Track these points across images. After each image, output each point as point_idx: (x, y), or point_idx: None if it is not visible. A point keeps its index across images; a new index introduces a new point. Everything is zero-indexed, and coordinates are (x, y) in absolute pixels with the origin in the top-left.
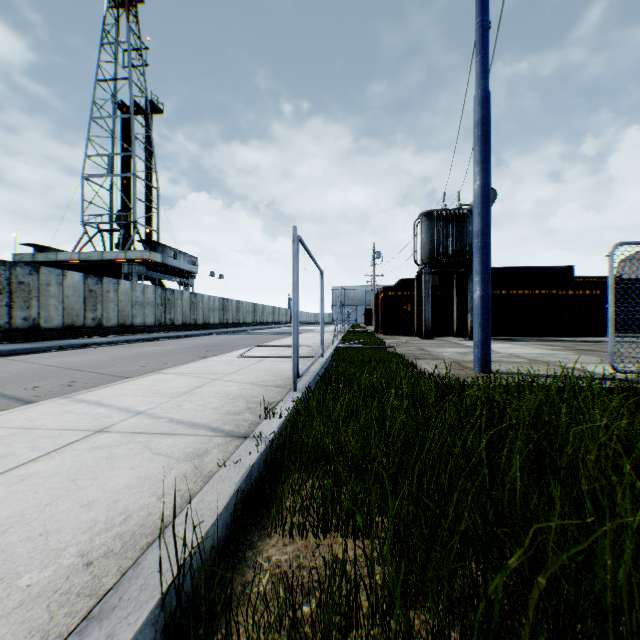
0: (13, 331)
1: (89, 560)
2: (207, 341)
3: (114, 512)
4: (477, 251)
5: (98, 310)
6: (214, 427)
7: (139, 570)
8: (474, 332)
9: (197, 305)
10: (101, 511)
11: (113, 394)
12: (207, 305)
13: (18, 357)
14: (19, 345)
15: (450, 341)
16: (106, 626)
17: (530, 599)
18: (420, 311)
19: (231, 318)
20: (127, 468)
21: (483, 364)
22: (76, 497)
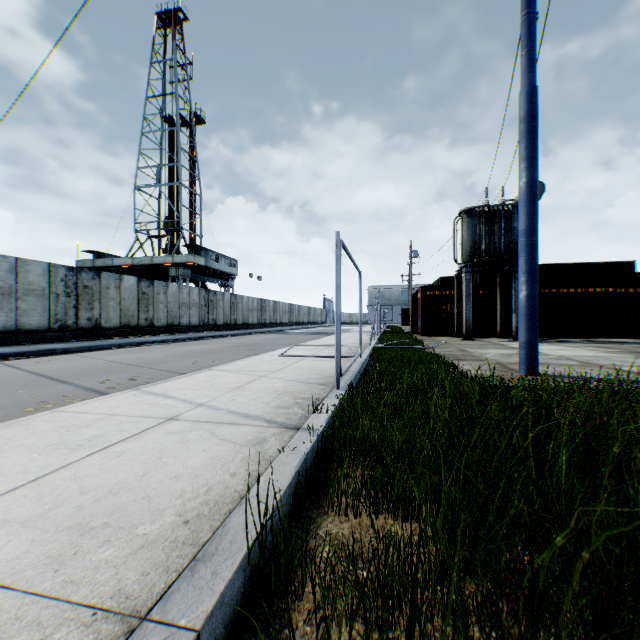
0: (79, 330)
1: (185, 519)
2: (247, 340)
3: (197, 484)
4: (522, 250)
5: (149, 311)
6: (268, 419)
7: (226, 529)
8: (519, 333)
9: (237, 306)
10: (186, 483)
11: (174, 388)
12: (246, 306)
13: (85, 354)
14: (85, 343)
15: (493, 342)
16: (209, 567)
17: (572, 569)
18: (460, 311)
19: (268, 318)
20: (200, 450)
21: (529, 366)
22: (164, 471)
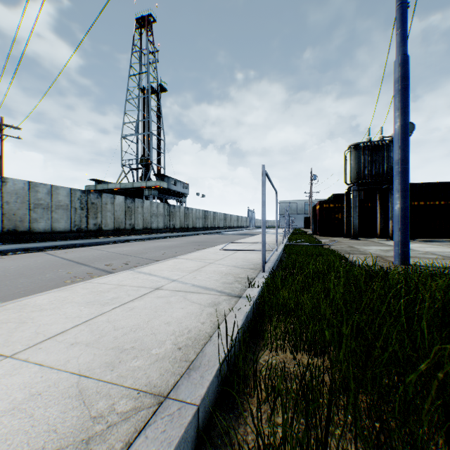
0: (88, 232)
1: (179, 347)
2: (196, 239)
3: (181, 328)
4: (397, 174)
5: (132, 219)
6: (219, 290)
7: (204, 354)
8: (394, 234)
9: (188, 215)
10: (175, 327)
11: (155, 269)
12: (195, 215)
13: (93, 247)
14: (92, 240)
15: (374, 241)
16: (198, 373)
17: (431, 383)
18: (349, 218)
19: (210, 224)
20: (179, 308)
21: (402, 258)
22: (160, 319)
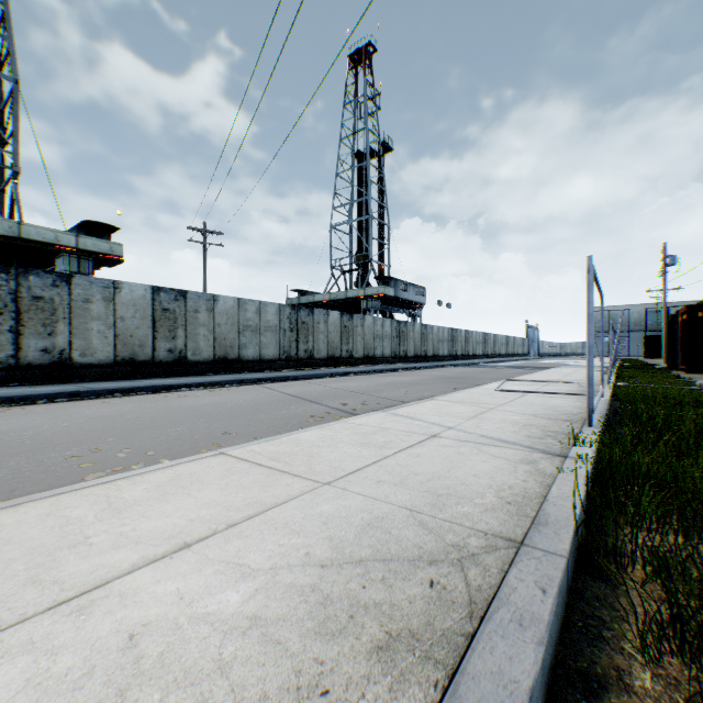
0: (298, 360)
1: (506, 501)
2: (444, 373)
3: (497, 483)
4: None
5: (349, 343)
6: (526, 445)
7: (546, 513)
8: None
9: (427, 336)
10: (487, 480)
11: (414, 412)
12: (436, 336)
13: (309, 381)
14: (304, 371)
15: None
16: (549, 530)
17: None
18: None
19: (460, 350)
20: (480, 461)
21: None
22: (462, 470)
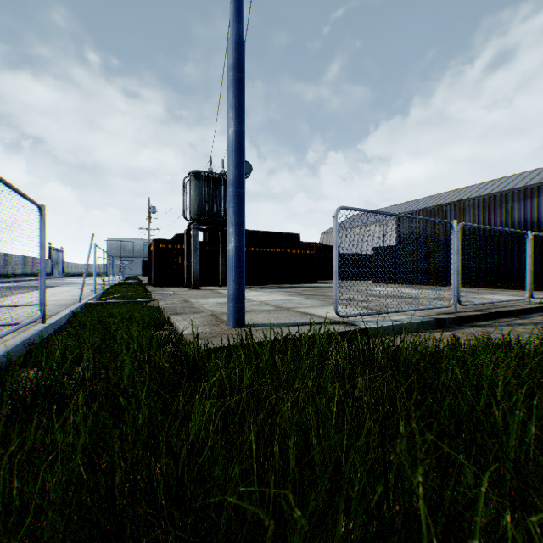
0: None
1: None
2: None
3: None
4: (232, 200)
5: None
6: None
7: None
8: (229, 285)
9: None
10: None
11: None
12: None
13: None
14: None
15: (215, 291)
16: None
17: None
18: (190, 263)
19: None
20: None
21: (238, 318)
22: None
